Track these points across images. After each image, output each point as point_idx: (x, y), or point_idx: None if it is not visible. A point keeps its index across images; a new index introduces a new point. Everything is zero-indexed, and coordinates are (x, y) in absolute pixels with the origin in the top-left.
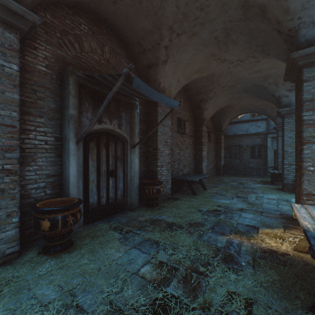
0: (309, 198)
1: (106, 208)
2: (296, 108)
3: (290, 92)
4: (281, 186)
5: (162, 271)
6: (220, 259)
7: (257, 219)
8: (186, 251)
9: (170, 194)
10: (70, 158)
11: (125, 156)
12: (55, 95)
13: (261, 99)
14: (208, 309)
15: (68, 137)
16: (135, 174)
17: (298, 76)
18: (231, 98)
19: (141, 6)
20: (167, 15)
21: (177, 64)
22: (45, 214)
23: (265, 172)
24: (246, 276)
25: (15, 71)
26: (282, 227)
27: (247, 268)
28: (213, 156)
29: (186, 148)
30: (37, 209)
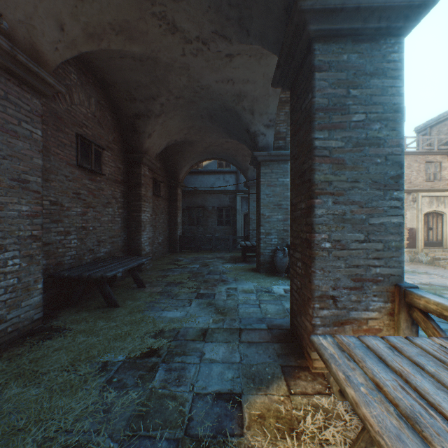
0: (324, 304)
1: None
2: (294, 131)
3: (268, 129)
4: (257, 265)
5: None
6: None
7: (235, 359)
8: None
9: (40, 319)
10: None
11: None
12: None
13: (232, 137)
14: None
15: None
16: None
17: (299, 69)
18: (191, 126)
19: None
20: None
21: None
22: None
23: (235, 244)
24: None
25: None
26: (281, 372)
27: None
28: (166, 221)
29: (105, 205)
30: None
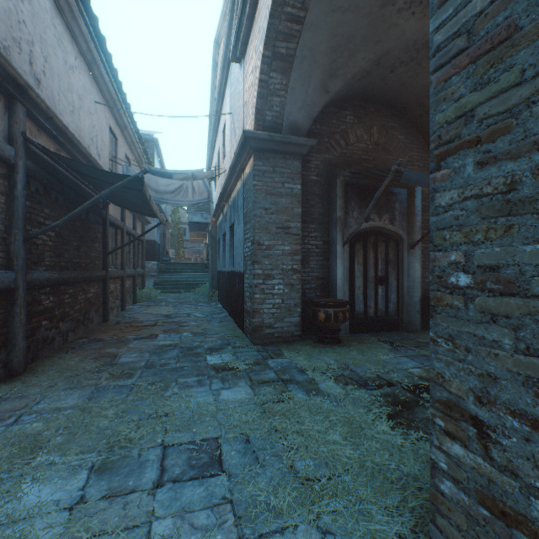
0: None
1: (373, 321)
2: None
3: None
4: None
5: None
6: None
7: None
8: None
9: None
10: (336, 261)
11: (399, 260)
12: (323, 200)
13: None
14: None
15: (334, 240)
16: (413, 284)
17: None
18: None
19: (419, 66)
20: None
21: None
22: (320, 307)
23: None
24: None
25: (299, 190)
26: None
27: None
28: None
29: None
30: (314, 302)
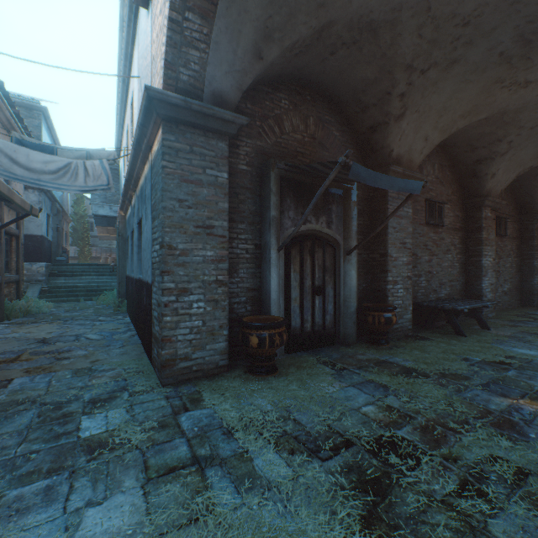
0: None
1: (310, 337)
2: None
3: None
4: None
5: (391, 415)
6: (488, 422)
7: None
8: (430, 403)
9: (410, 329)
10: (271, 269)
11: (336, 267)
12: (255, 195)
13: None
14: (453, 461)
15: (269, 244)
16: (350, 293)
17: None
18: None
19: (361, 52)
20: (401, 51)
21: (423, 114)
22: (252, 330)
23: None
24: (532, 448)
25: (225, 179)
26: None
27: (536, 441)
28: (513, 266)
29: (444, 253)
30: (245, 323)
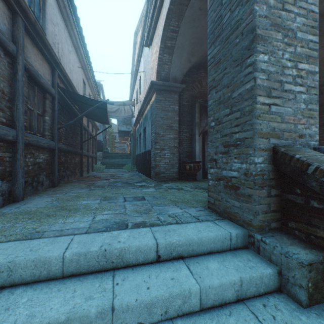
0: None
1: None
2: None
3: None
4: None
5: None
6: None
7: None
8: None
9: None
10: (195, 143)
11: None
12: (189, 114)
13: None
14: None
15: (195, 133)
16: None
17: None
18: None
19: None
20: None
21: None
22: (187, 163)
23: None
24: None
25: (177, 109)
26: None
27: None
28: None
29: None
30: (184, 161)
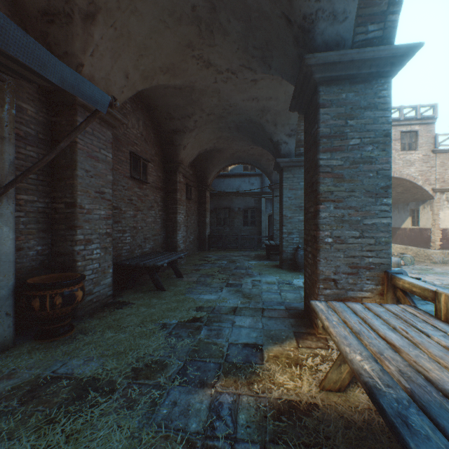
0: (327, 285)
1: None
2: (307, 150)
3: (290, 138)
4: (280, 262)
5: None
6: None
7: (258, 326)
8: None
9: (111, 295)
10: None
11: None
12: None
13: (257, 144)
14: None
15: None
16: None
17: (310, 101)
18: (220, 136)
19: None
20: None
21: (122, 38)
22: None
23: (259, 243)
24: None
25: None
26: (293, 335)
27: None
28: (196, 222)
29: (149, 209)
30: None
